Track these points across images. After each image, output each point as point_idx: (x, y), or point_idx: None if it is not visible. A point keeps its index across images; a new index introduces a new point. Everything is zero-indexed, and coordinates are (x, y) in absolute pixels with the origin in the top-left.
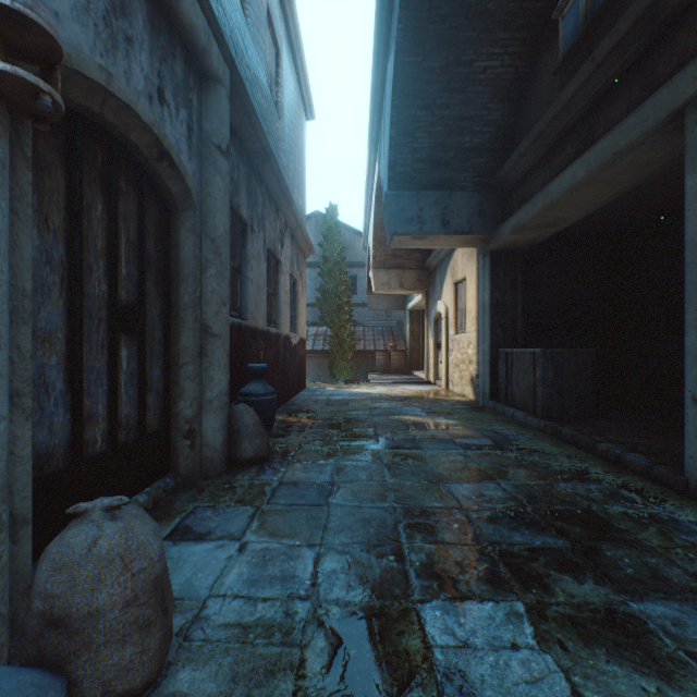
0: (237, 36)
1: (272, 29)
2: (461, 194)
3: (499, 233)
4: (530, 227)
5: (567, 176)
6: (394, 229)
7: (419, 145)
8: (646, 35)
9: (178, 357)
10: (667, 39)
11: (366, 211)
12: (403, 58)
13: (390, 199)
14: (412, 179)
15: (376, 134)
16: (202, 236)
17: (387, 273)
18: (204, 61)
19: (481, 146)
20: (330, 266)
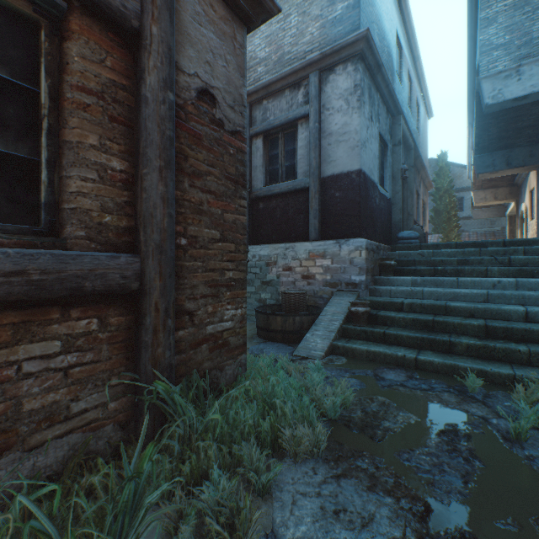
0: (410, 124)
1: (416, 102)
2: (517, 149)
3: None
4: None
5: None
6: (478, 171)
7: (491, 133)
8: None
9: (403, 220)
10: None
11: (468, 156)
12: (479, 106)
13: (475, 159)
14: (487, 148)
15: (471, 121)
16: (407, 190)
17: (483, 192)
18: (409, 147)
19: (528, 125)
20: (440, 193)
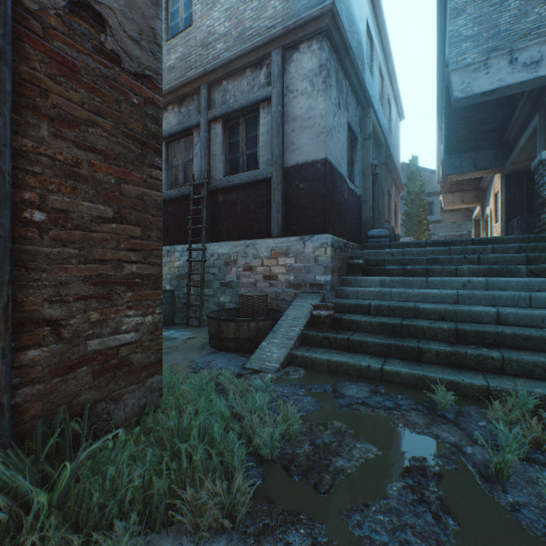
0: (381, 122)
1: (388, 101)
2: (483, 151)
3: (505, 166)
4: (517, 162)
5: (519, 144)
6: (447, 173)
7: (459, 134)
8: (531, 102)
9: (374, 219)
10: (536, 104)
11: (437, 160)
12: (448, 106)
13: (444, 160)
14: (456, 149)
15: (440, 124)
16: (379, 189)
17: (451, 196)
18: (380, 144)
19: (494, 128)
20: (412, 197)
